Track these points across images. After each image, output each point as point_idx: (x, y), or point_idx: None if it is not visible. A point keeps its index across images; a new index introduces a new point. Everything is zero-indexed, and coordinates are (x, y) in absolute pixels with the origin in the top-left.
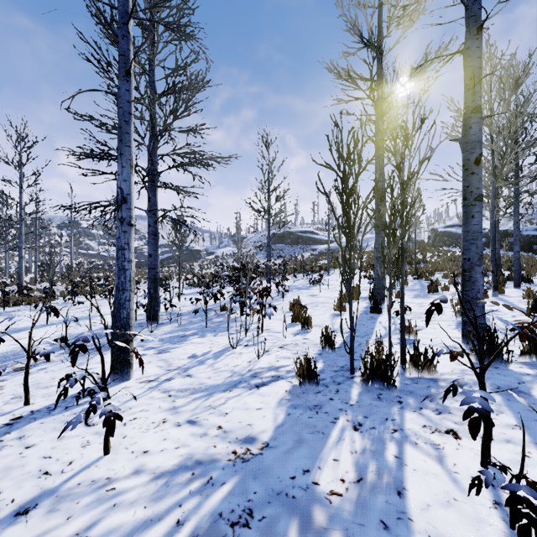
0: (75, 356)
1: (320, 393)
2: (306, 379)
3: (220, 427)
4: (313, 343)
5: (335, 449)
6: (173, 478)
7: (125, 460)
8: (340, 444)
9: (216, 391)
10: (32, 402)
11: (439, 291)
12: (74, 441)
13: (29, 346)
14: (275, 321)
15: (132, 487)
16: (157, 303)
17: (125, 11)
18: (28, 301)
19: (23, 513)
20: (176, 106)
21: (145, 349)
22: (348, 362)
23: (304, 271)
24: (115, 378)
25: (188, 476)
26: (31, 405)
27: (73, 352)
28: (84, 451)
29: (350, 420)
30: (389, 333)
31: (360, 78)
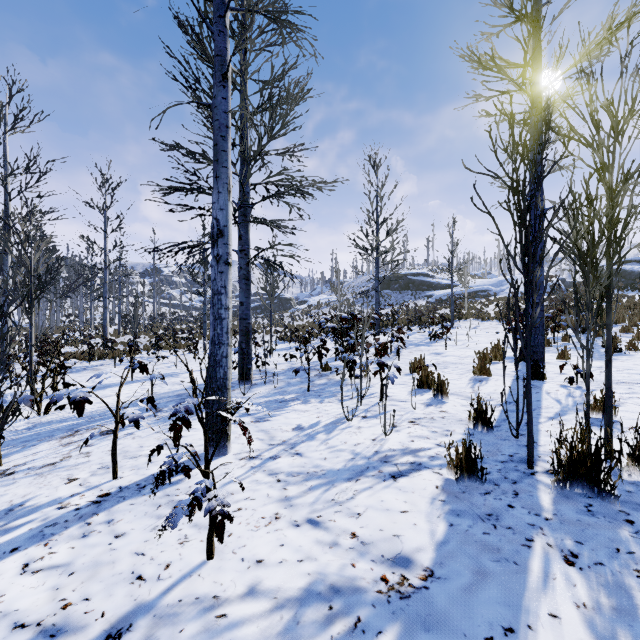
0: (176, 431)
1: (490, 494)
2: (465, 472)
3: (354, 535)
4: (456, 418)
5: (545, 595)
6: (303, 611)
7: (234, 570)
8: (551, 586)
9: (337, 479)
10: (120, 475)
11: (622, 350)
12: (169, 534)
13: (117, 409)
14: (395, 386)
15: (249, 616)
16: (249, 360)
17: (221, 1)
18: (112, 355)
19: (116, 636)
20: (272, 123)
21: (240, 415)
22: (518, 450)
23: (420, 323)
24: (210, 452)
25: (324, 610)
26: (119, 479)
27: (174, 426)
28: (182, 551)
29: (553, 546)
30: (587, 411)
31: (507, 64)
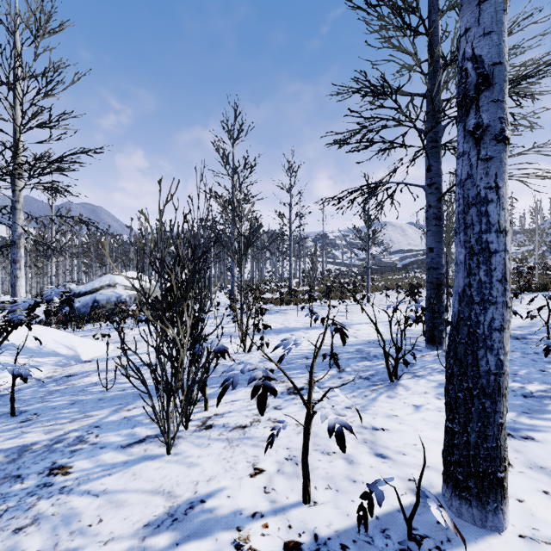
0: None
1: None
2: None
3: None
4: None
5: None
6: None
7: None
8: None
9: None
10: (312, 494)
11: None
12: None
13: (309, 395)
14: None
15: None
16: (441, 319)
17: None
18: (295, 302)
19: None
20: None
21: None
22: None
23: None
24: (461, 508)
25: None
26: (312, 508)
27: None
28: None
29: None
30: None
31: None
